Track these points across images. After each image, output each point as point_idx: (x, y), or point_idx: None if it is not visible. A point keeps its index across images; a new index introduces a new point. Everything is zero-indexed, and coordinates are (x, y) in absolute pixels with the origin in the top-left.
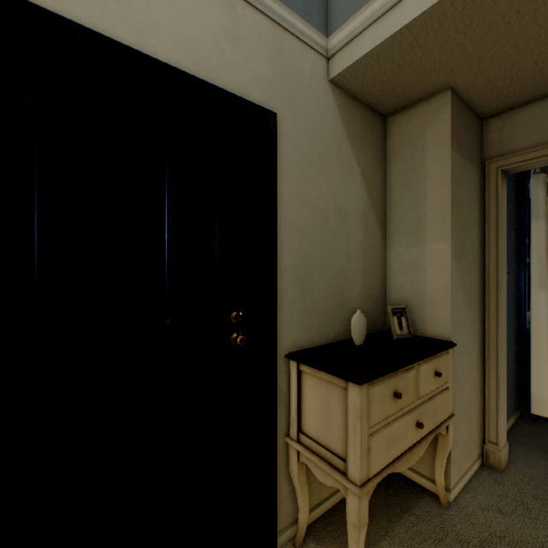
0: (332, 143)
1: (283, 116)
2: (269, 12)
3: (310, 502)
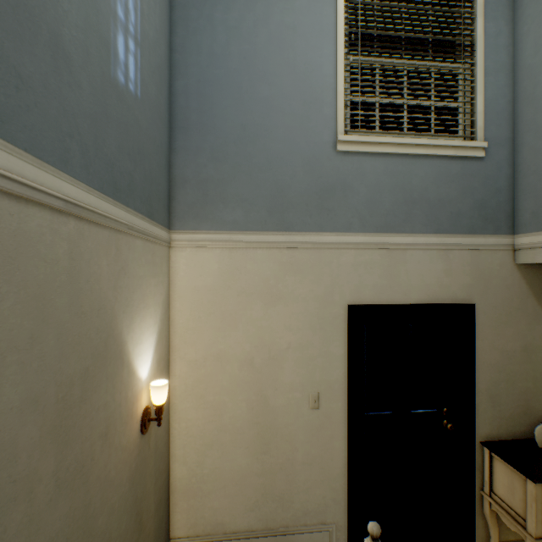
0: (517, 303)
1: (478, 300)
2: (468, 246)
3: (498, 537)
